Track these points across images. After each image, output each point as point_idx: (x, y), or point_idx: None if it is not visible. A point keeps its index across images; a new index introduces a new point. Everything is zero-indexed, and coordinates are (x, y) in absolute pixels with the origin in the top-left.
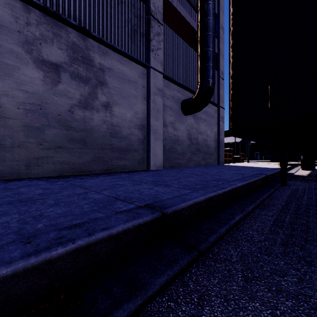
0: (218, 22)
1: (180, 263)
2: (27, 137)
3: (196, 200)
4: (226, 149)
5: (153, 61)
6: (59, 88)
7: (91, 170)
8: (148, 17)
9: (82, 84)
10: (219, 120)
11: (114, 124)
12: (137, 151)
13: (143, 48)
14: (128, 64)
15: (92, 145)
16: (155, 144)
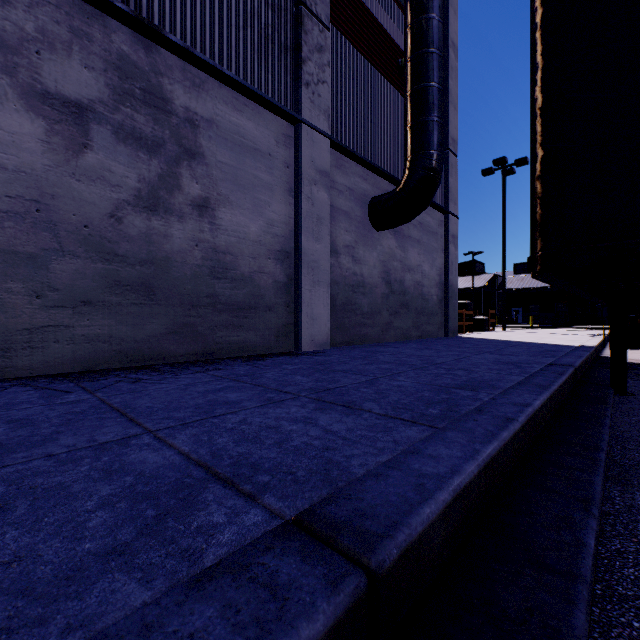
0: (446, 33)
1: None
2: (3, 278)
3: (460, 481)
4: (459, 302)
5: (309, 109)
6: (87, 162)
7: (166, 356)
8: (297, 9)
9: (145, 155)
10: (448, 241)
11: (220, 248)
12: (273, 309)
13: (287, 79)
14: (252, 113)
15: (168, 298)
16: (313, 293)
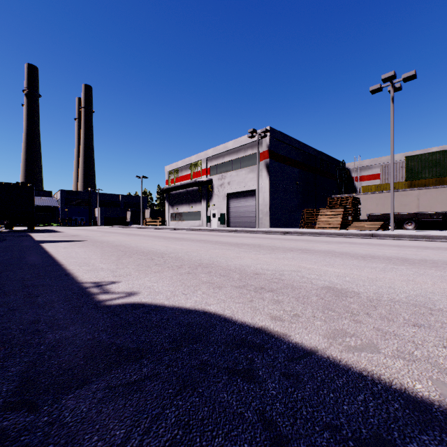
0: None
1: None
2: None
3: None
4: None
5: None
6: None
7: None
8: None
9: None
10: None
11: None
12: None
13: None
14: None
15: None
16: None
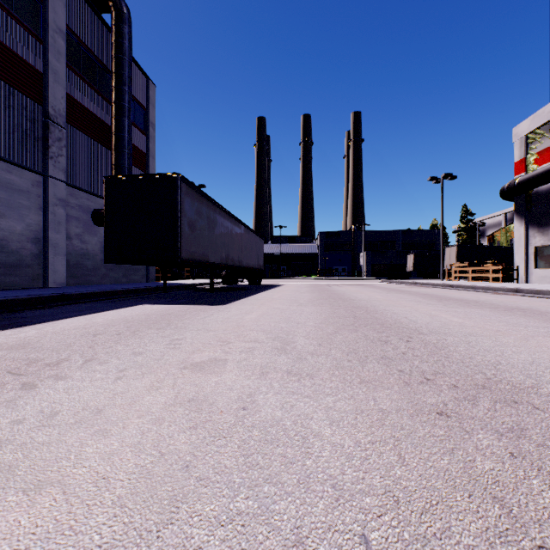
0: (147, 117)
1: (69, 302)
2: None
3: (82, 292)
4: None
5: (53, 169)
6: None
7: None
8: (46, 120)
9: None
10: None
11: (0, 237)
12: (31, 267)
13: (39, 154)
14: (19, 173)
15: None
16: (55, 259)
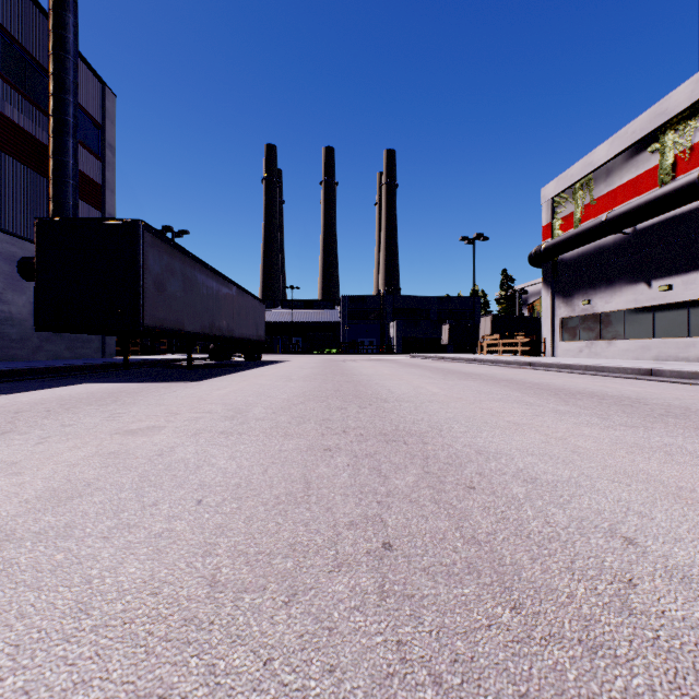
0: (104, 137)
1: None
2: None
3: (1, 369)
4: None
5: None
6: None
7: None
8: None
9: None
10: None
11: None
12: None
13: None
14: None
15: None
16: None
